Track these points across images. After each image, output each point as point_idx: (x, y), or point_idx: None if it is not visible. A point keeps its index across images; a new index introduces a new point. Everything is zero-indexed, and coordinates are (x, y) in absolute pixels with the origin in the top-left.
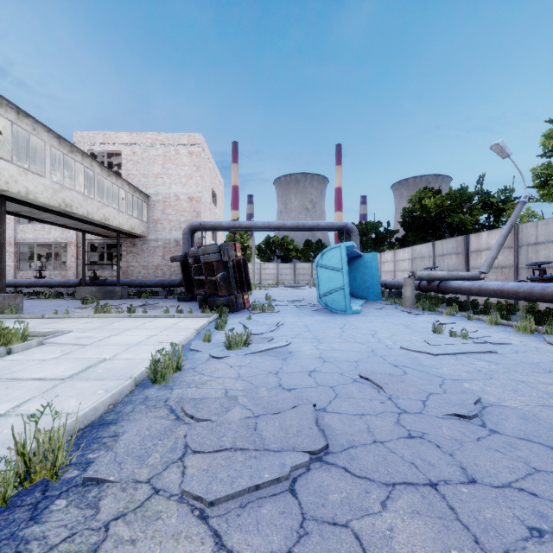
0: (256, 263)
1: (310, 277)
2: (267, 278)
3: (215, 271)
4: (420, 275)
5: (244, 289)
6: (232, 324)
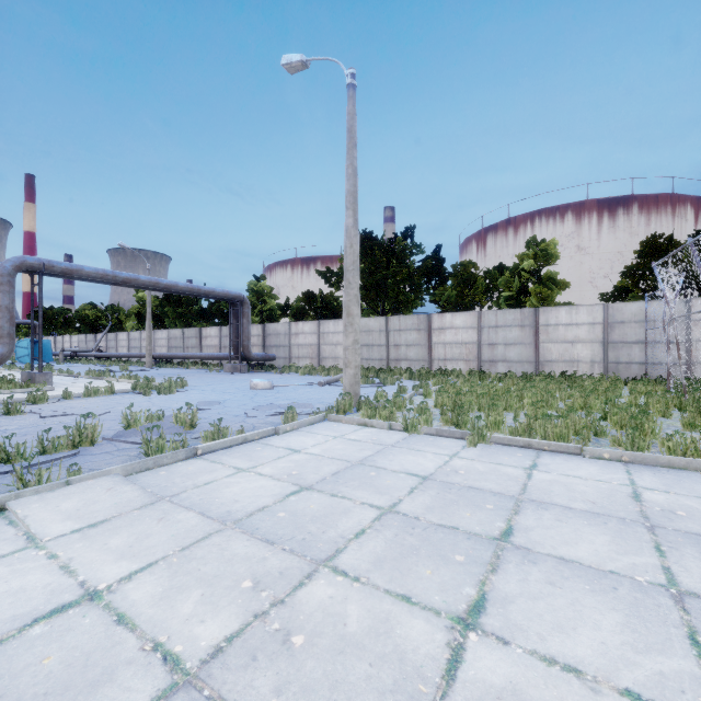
0: None
1: None
2: None
3: None
4: (67, 350)
5: None
6: None
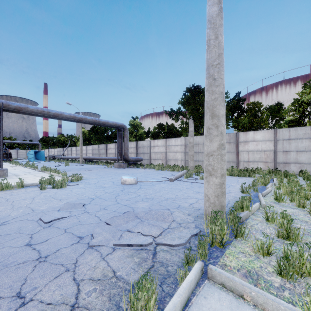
0: None
1: (26, 156)
2: None
3: (3, 154)
4: (50, 155)
5: (11, 158)
6: None
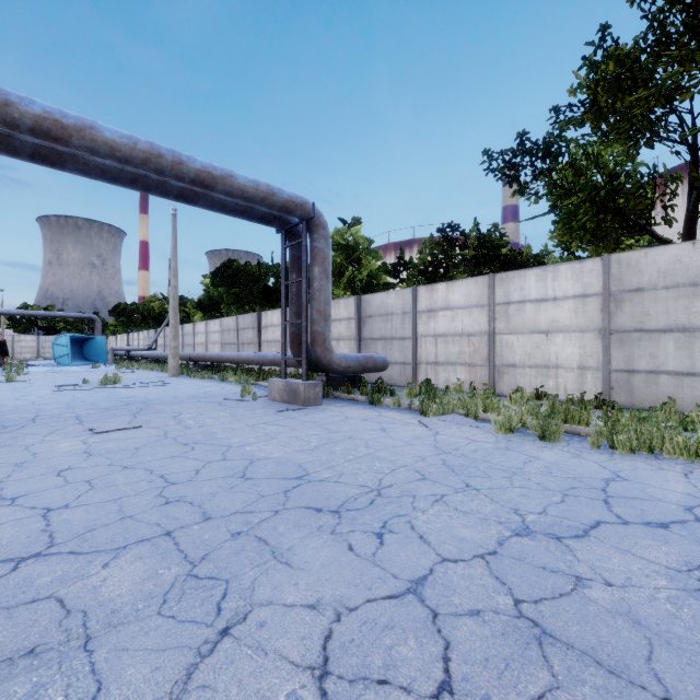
0: (6, 335)
1: None
2: (23, 351)
3: None
4: (116, 349)
5: (5, 355)
6: (0, 369)
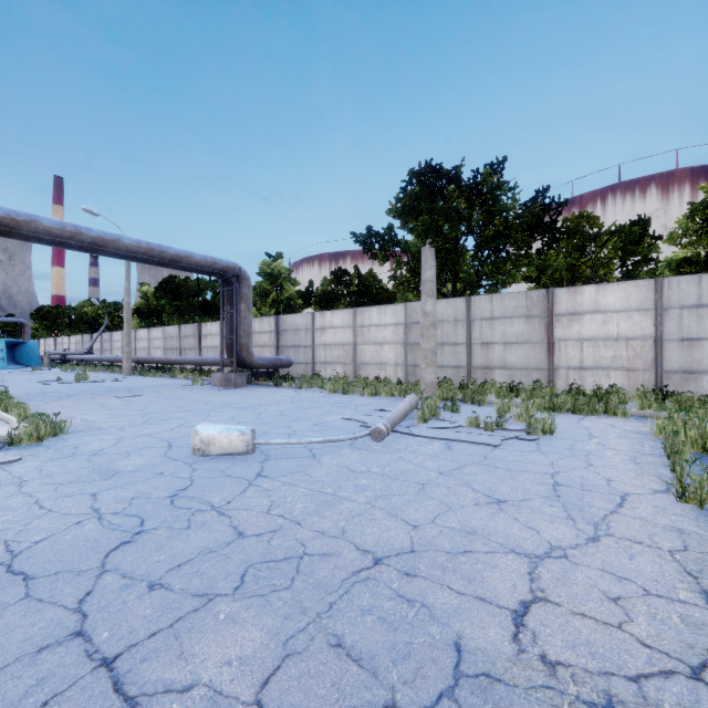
0: None
1: None
2: None
3: None
4: (52, 353)
5: None
6: None
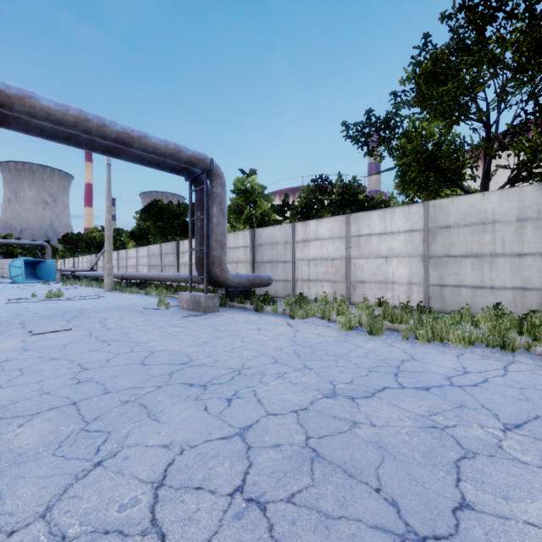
0: None
1: None
2: None
3: None
4: (63, 270)
5: None
6: None
